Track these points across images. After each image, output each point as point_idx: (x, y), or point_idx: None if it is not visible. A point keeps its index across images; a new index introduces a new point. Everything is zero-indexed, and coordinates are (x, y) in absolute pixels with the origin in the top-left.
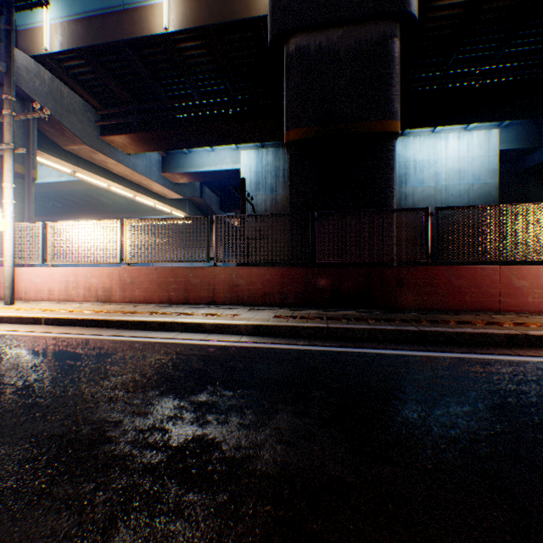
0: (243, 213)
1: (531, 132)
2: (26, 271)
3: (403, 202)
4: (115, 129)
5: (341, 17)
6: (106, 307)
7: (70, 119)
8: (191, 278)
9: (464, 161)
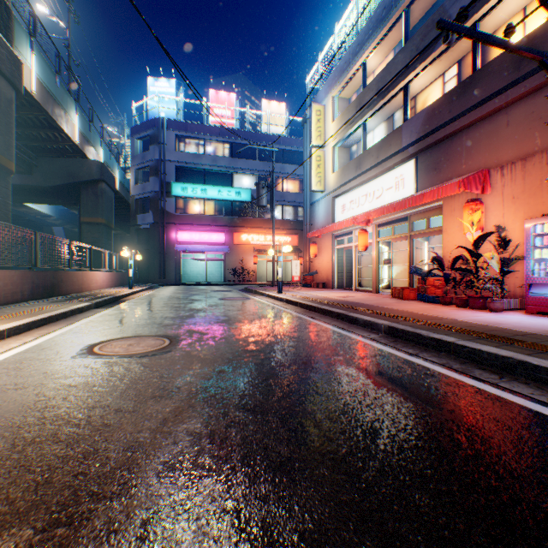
0: None
1: None
2: None
3: None
4: None
5: None
6: None
7: None
8: None
9: None
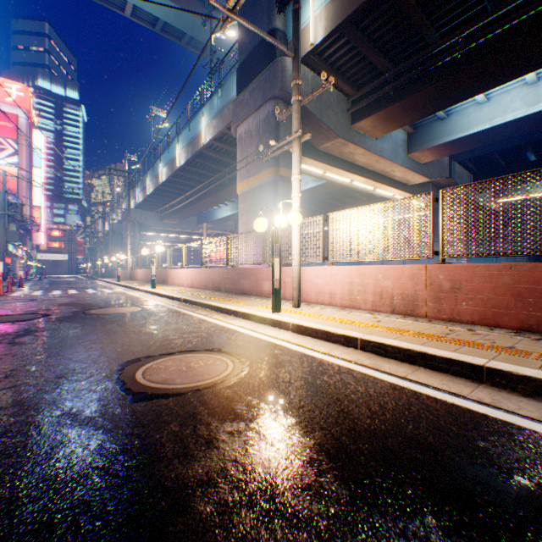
0: None
1: None
2: (306, 271)
3: None
4: (366, 111)
5: None
6: (419, 326)
7: (326, 114)
8: None
9: None
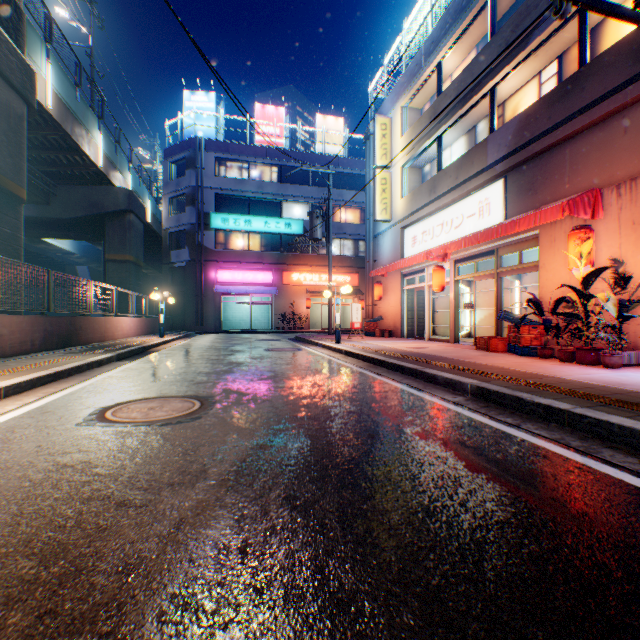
0: None
1: None
2: None
3: None
4: None
5: (3, 68)
6: None
7: None
8: None
9: None
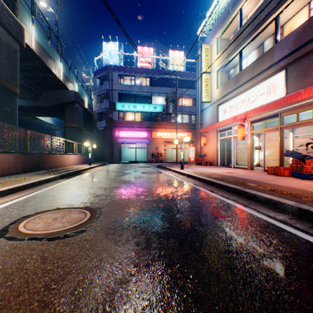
0: None
1: None
2: None
3: None
4: None
5: (5, 24)
6: None
7: None
8: None
9: None
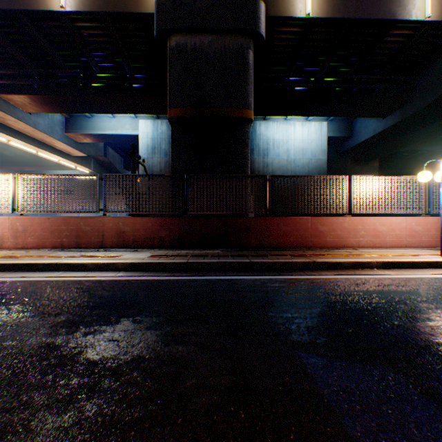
0: (134, 172)
1: (346, 126)
2: None
3: (266, 169)
4: (14, 89)
5: (211, 27)
6: None
7: None
8: (82, 226)
9: (306, 142)
